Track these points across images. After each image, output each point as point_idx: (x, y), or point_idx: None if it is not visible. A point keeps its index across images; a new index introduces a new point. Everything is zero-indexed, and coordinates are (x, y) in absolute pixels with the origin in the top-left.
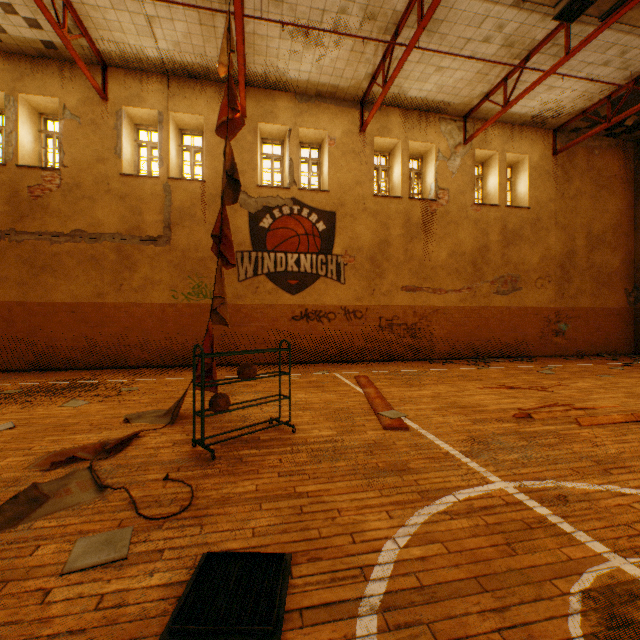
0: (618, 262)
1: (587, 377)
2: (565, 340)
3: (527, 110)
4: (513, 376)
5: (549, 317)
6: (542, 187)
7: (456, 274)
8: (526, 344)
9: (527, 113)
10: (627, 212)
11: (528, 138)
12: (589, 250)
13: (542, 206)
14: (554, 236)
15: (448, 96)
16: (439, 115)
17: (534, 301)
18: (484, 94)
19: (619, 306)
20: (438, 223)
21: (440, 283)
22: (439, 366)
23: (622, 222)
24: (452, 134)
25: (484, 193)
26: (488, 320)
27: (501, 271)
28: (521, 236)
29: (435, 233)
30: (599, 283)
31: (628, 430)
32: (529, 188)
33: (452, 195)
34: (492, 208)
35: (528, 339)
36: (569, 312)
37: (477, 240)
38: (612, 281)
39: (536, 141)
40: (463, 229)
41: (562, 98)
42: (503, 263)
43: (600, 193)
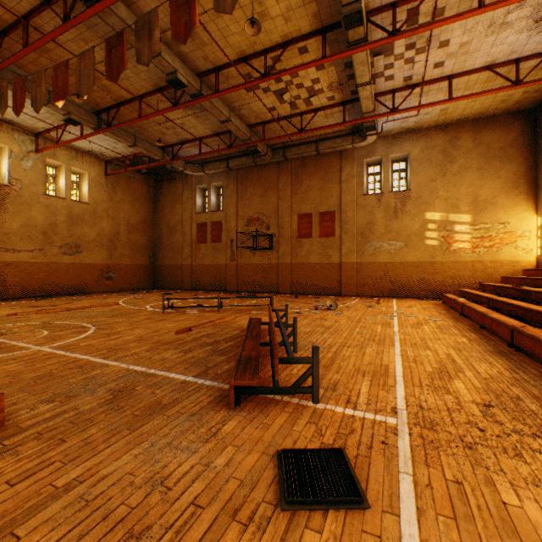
0: (146, 241)
1: (96, 299)
2: (114, 282)
3: (83, 146)
4: (51, 302)
5: (104, 269)
6: (99, 193)
7: (30, 239)
8: (87, 285)
9: (84, 148)
10: (151, 215)
11: (89, 161)
12: (129, 233)
13: (99, 204)
14: (107, 222)
15: (17, 119)
16: (13, 126)
17: (93, 260)
18: (47, 128)
19: (146, 264)
20: (12, 202)
21: (14, 245)
22: (5, 302)
23: (148, 220)
24: (26, 143)
25: (58, 187)
26: (58, 271)
27: (68, 240)
28: (84, 220)
29: (9, 209)
30: (135, 251)
31: (58, 313)
32: (90, 192)
33: (26, 185)
34: (61, 199)
35: (89, 282)
36: (117, 266)
37: (48, 218)
38: (142, 250)
39: (95, 165)
40: (36, 210)
41: (102, 149)
42: (70, 235)
43: (136, 203)
